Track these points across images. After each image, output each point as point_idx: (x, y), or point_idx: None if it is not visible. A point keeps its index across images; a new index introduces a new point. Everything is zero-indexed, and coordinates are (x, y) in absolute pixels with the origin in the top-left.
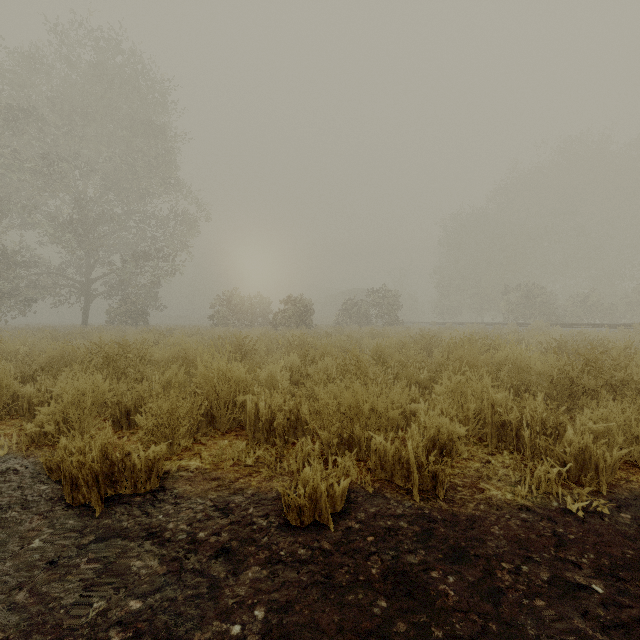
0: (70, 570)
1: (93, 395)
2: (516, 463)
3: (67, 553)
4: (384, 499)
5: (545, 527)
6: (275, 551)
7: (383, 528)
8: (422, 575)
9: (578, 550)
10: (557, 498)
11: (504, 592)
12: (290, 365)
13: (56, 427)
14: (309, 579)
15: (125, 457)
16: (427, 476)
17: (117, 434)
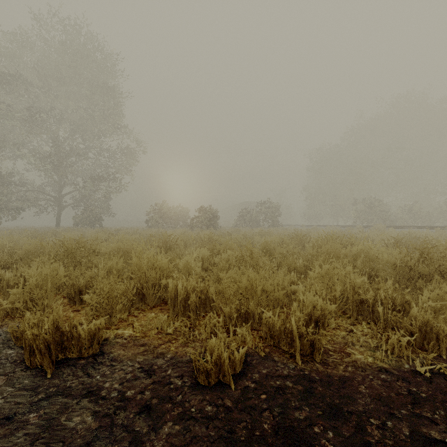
0: (20, 425)
1: (53, 279)
2: (373, 332)
3: (20, 410)
4: (273, 362)
5: (401, 386)
6: (187, 408)
7: (273, 387)
8: (306, 430)
9: (430, 407)
10: (407, 361)
11: (375, 446)
12: (202, 256)
13: (24, 304)
14: (214, 434)
15: (72, 329)
16: (306, 343)
17: (72, 308)
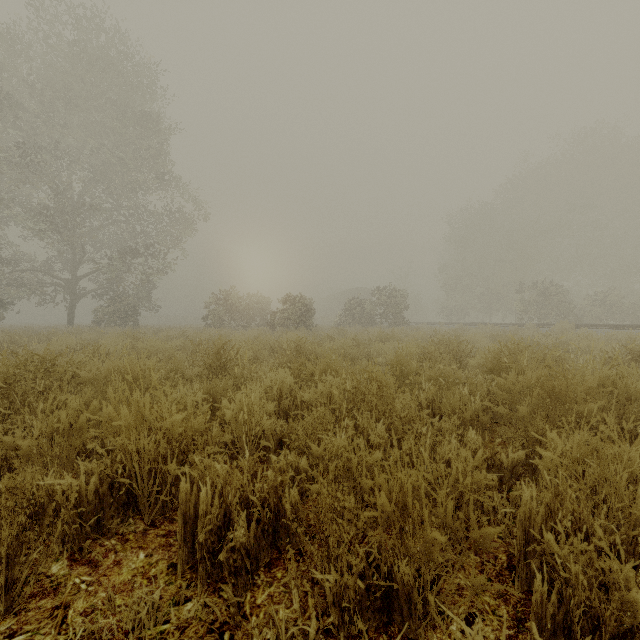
0: None
1: None
2: None
3: None
4: None
5: None
6: None
7: None
8: None
9: None
10: None
11: None
12: (279, 385)
13: None
14: None
15: None
16: None
17: None
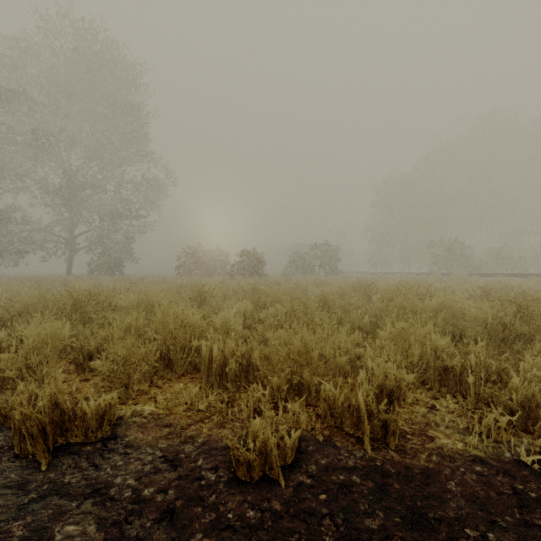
0: (0, 538)
1: (54, 341)
2: (462, 409)
3: (2, 515)
4: (335, 449)
5: (503, 483)
6: (222, 513)
7: (335, 484)
8: None
9: None
10: (508, 448)
11: None
12: (243, 310)
13: (17, 372)
14: None
15: (75, 406)
16: (377, 424)
17: (79, 377)
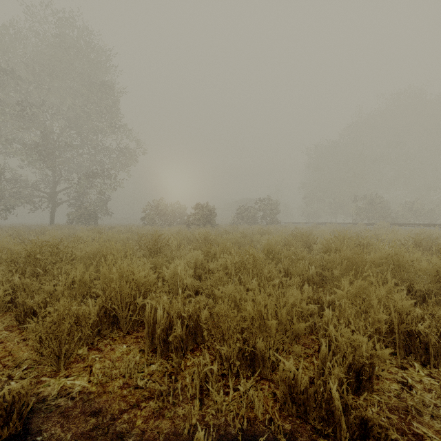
0: None
1: None
2: None
3: None
4: None
5: None
6: None
7: None
8: None
9: None
10: None
11: None
12: (195, 260)
13: None
14: None
15: None
16: (353, 422)
17: (20, 336)
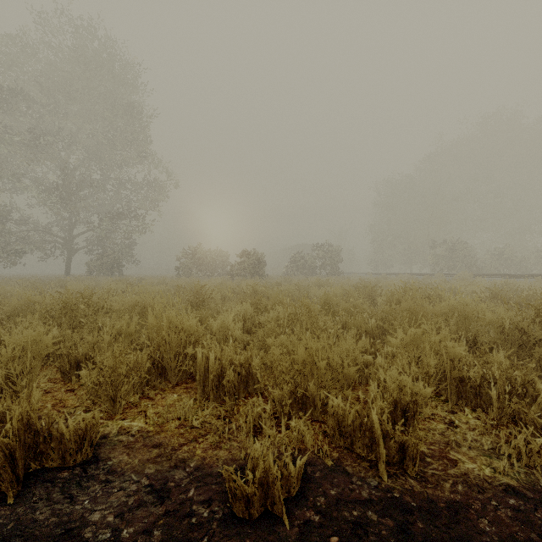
0: None
1: (37, 348)
2: (485, 426)
3: None
4: (345, 475)
5: None
6: None
7: (348, 522)
8: None
9: None
10: None
11: None
12: (243, 313)
13: None
14: None
15: (51, 426)
16: (393, 447)
17: (65, 387)
